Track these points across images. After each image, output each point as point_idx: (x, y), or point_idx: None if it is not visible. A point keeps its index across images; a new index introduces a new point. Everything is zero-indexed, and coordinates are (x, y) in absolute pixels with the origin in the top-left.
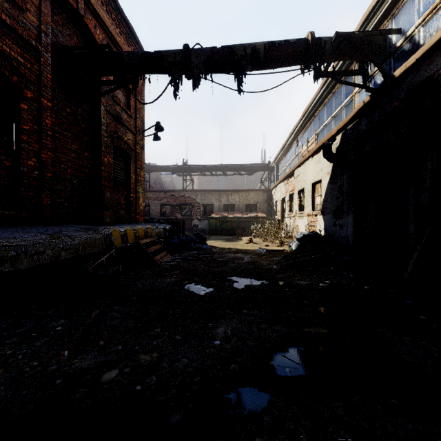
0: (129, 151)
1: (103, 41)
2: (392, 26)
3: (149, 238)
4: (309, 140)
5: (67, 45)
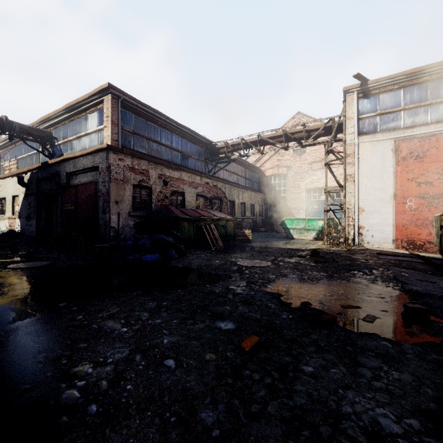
0: None
1: None
2: (54, 133)
3: None
4: (11, 160)
5: None
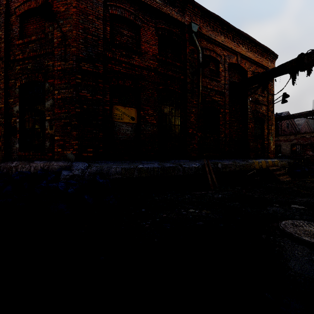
0: (263, 117)
1: (248, 67)
2: None
3: (275, 166)
4: None
5: (233, 81)
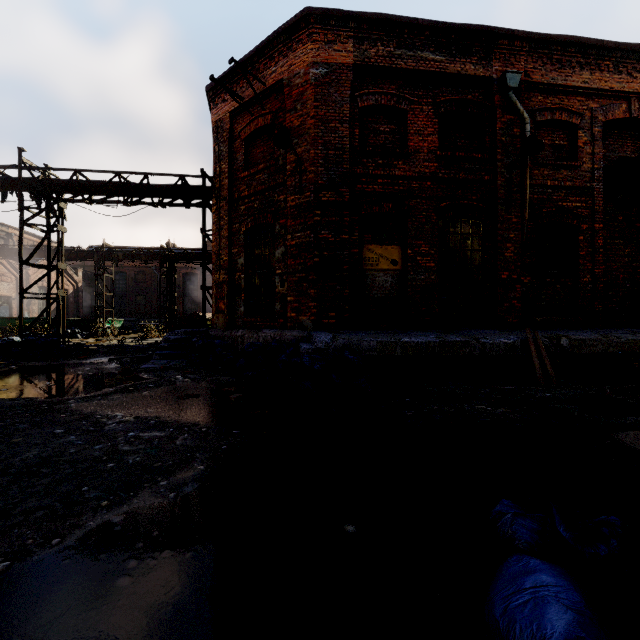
0: None
1: None
2: None
3: None
4: None
5: (618, 158)
